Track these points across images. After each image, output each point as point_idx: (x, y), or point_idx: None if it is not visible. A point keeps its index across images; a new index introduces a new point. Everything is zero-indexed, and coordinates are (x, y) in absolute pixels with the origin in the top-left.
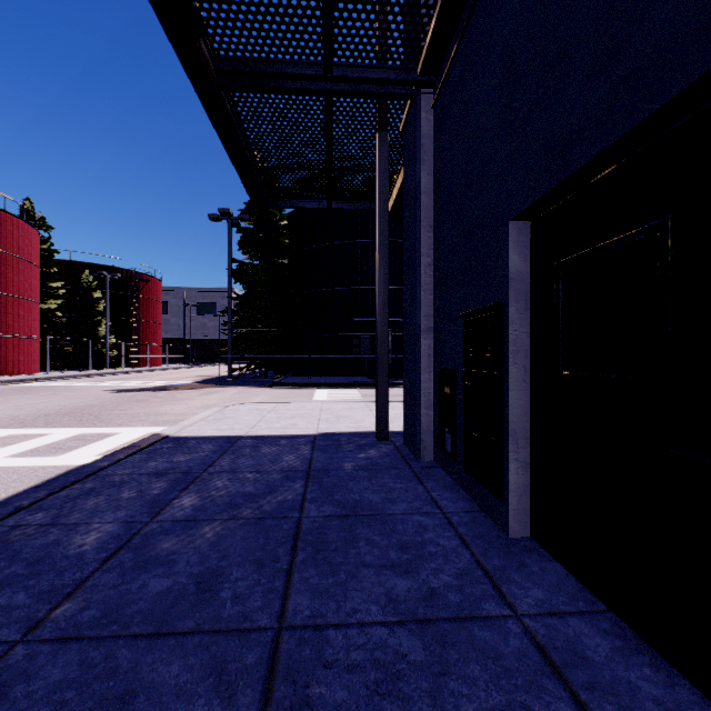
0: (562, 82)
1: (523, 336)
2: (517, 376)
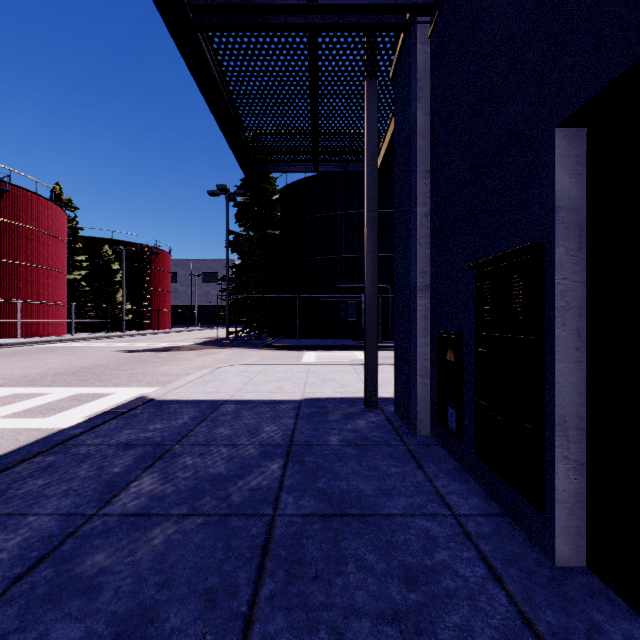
0: None
1: (576, 286)
2: (566, 341)
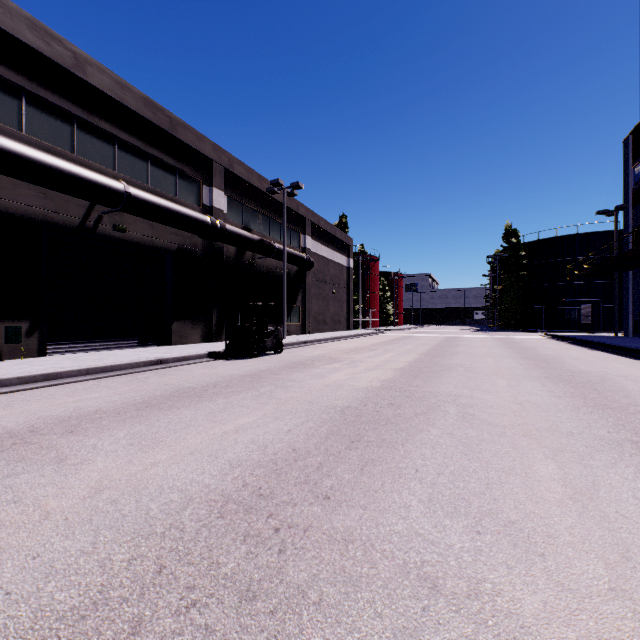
0: None
1: None
2: None
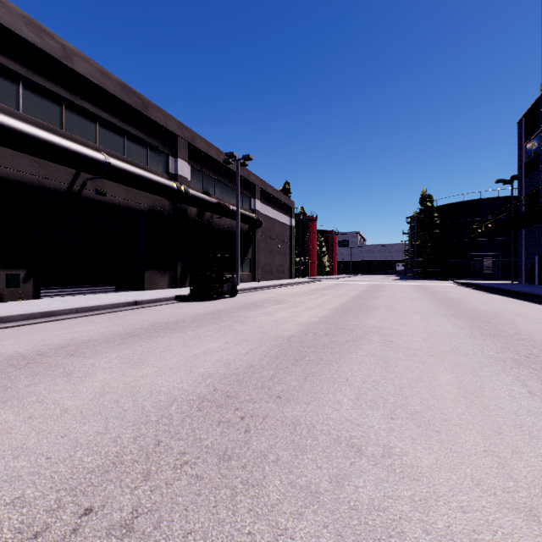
0: (538, 248)
1: (537, 266)
2: (536, 270)
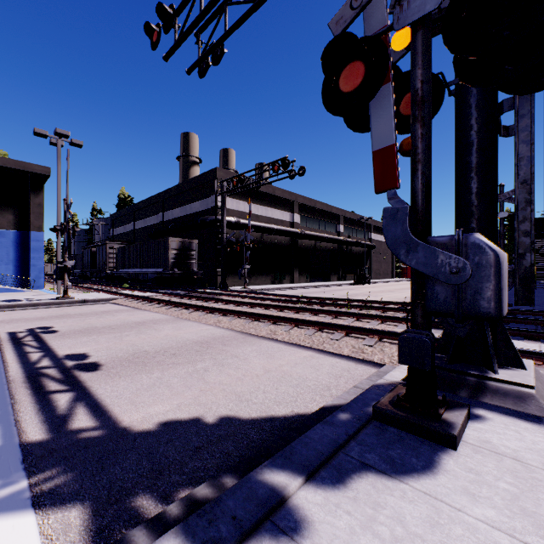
0: None
1: None
2: None
